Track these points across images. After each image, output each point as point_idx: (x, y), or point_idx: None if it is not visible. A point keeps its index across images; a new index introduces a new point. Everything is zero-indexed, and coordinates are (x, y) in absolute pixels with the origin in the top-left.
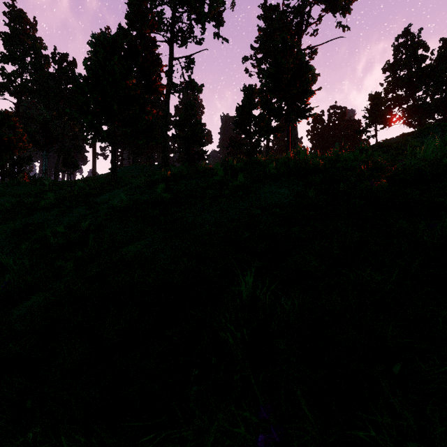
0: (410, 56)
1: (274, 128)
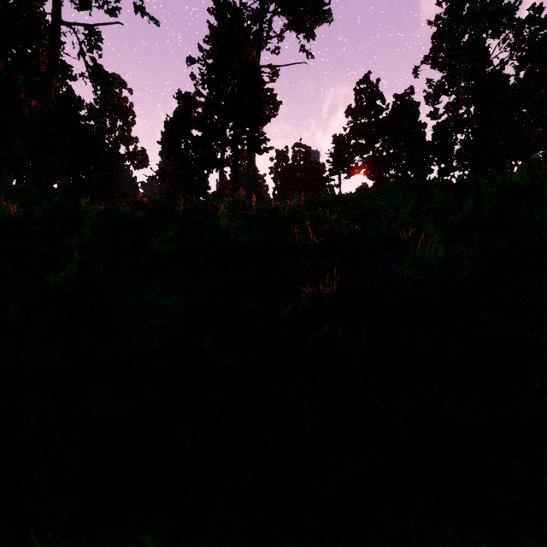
0: (370, 105)
1: (217, 160)
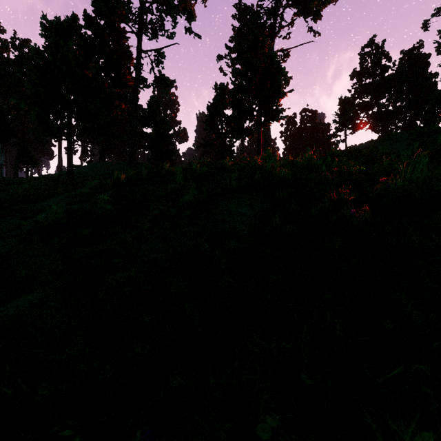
0: (375, 65)
1: (245, 130)
